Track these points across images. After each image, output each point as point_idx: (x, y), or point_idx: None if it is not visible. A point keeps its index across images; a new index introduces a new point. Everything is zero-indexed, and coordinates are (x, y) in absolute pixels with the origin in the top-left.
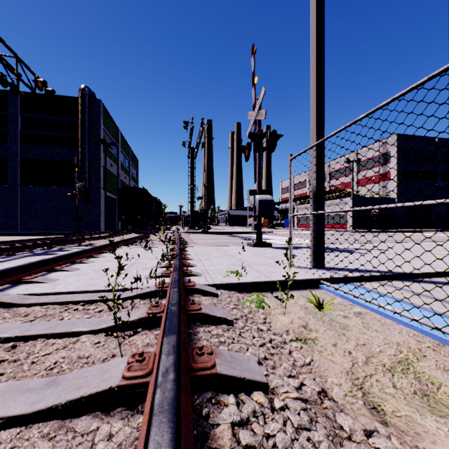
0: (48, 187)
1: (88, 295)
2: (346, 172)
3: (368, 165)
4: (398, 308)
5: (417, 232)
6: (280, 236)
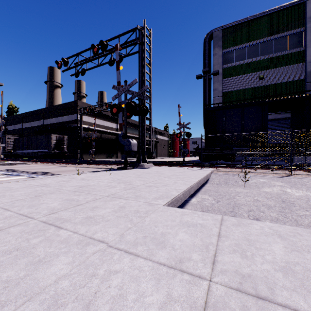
0: None
1: None
2: None
3: None
4: None
5: None
6: None
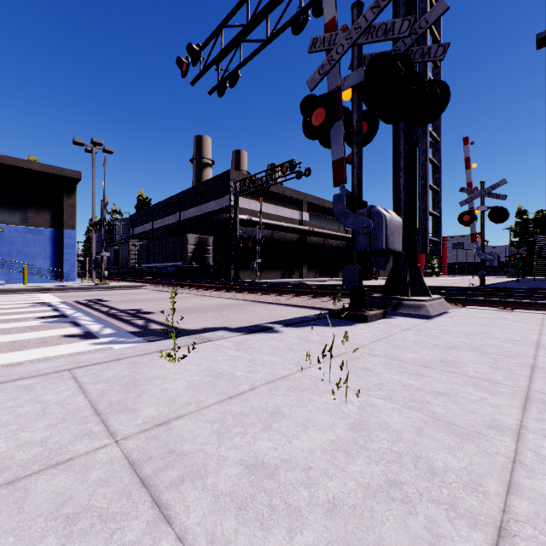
0: None
1: None
2: None
3: None
4: None
5: None
6: None
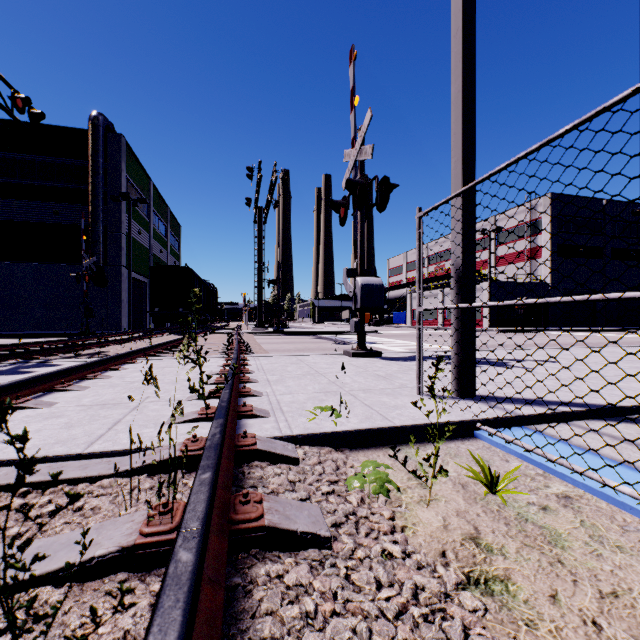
0: (40, 265)
1: (42, 467)
2: (479, 247)
3: (511, 236)
4: (636, 486)
5: (579, 331)
6: (390, 338)
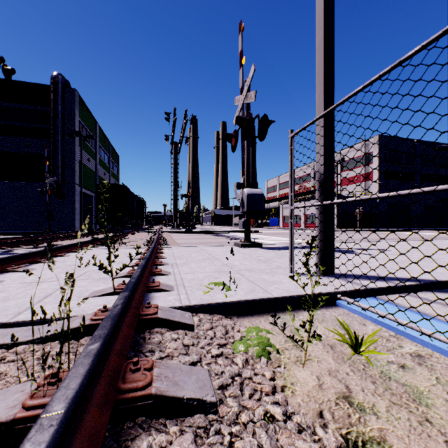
0: (15, 182)
1: None
2: None
3: (351, 165)
4: None
5: (398, 231)
6: (267, 235)
